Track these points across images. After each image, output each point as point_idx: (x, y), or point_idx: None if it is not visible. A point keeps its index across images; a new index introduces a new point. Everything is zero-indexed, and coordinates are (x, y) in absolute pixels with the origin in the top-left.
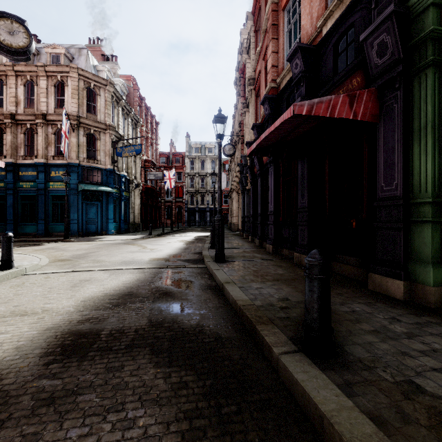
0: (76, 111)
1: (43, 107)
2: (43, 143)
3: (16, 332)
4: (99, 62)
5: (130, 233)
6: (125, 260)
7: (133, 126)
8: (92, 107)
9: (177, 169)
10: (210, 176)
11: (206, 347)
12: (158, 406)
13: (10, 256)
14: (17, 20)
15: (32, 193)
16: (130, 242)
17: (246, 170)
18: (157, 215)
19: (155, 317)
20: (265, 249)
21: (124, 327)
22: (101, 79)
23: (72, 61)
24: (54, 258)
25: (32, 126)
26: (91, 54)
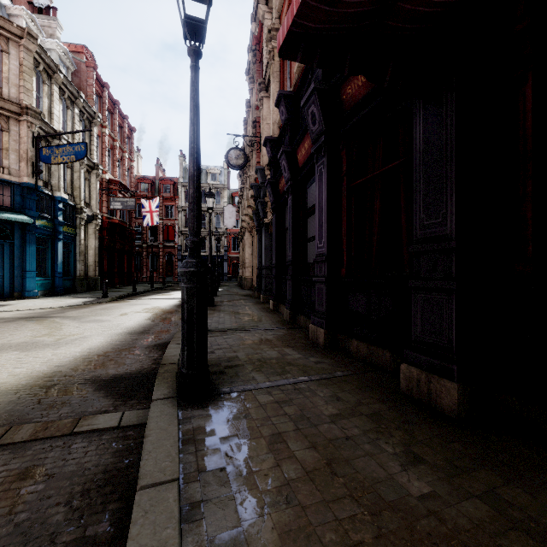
0: None
1: None
2: None
3: None
4: None
5: (75, 293)
6: None
7: (85, 122)
8: None
9: (166, 201)
10: (213, 212)
11: None
12: None
13: None
14: None
15: None
16: (48, 313)
17: (265, 192)
18: (133, 266)
19: None
20: (304, 332)
21: None
22: (10, 23)
23: None
24: None
25: None
26: None
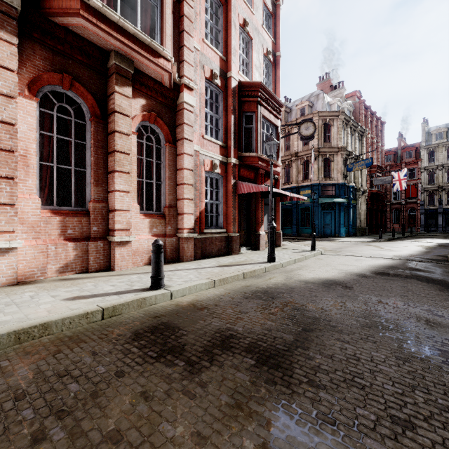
0: (316, 144)
1: (295, 148)
2: (296, 173)
3: (353, 268)
4: (328, 93)
5: (358, 236)
6: (374, 254)
7: (359, 138)
8: (326, 136)
9: (407, 165)
10: None
11: (446, 284)
12: (425, 286)
13: (314, 244)
14: (309, 121)
15: (289, 207)
16: (364, 243)
17: None
18: (383, 220)
19: (414, 274)
20: None
21: (399, 274)
22: (334, 112)
23: (312, 107)
24: (324, 249)
25: (288, 162)
26: (325, 94)
